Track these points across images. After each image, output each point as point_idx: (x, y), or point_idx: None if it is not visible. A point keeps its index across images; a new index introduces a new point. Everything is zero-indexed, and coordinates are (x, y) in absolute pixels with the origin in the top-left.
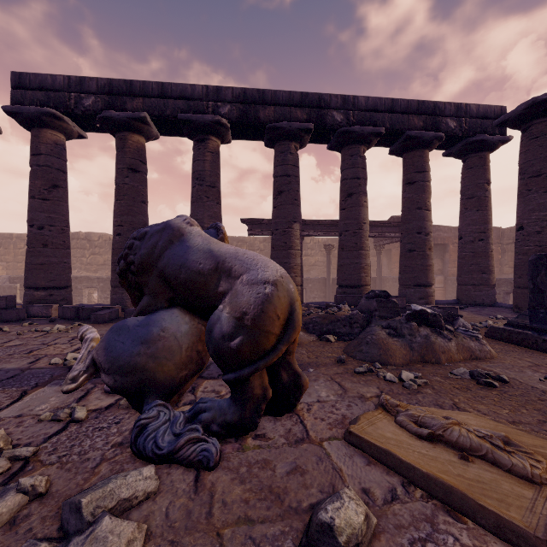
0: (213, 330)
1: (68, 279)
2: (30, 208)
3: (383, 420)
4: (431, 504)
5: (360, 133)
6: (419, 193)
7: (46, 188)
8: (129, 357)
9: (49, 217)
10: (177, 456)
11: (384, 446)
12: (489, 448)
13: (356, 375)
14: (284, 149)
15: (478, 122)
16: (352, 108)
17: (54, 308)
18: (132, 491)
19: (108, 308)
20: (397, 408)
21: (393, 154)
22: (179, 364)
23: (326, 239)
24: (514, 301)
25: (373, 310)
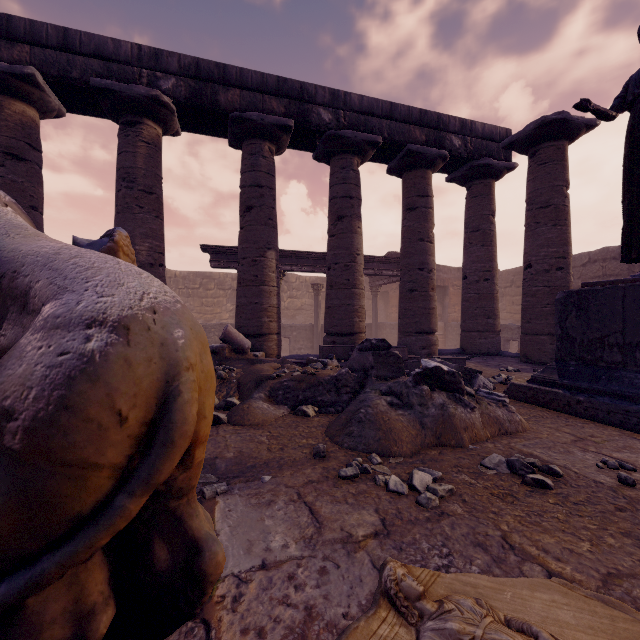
0: None
1: None
2: None
3: None
4: None
5: (353, 140)
6: (421, 221)
7: None
8: None
9: None
10: None
11: None
12: None
13: (342, 483)
14: (254, 149)
15: (483, 144)
16: (343, 108)
17: None
18: None
19: None
20: (419, 605)
21: (392, 173)
22: None
23: (315, 278)
24: (521, 349)
25: (369, 368)
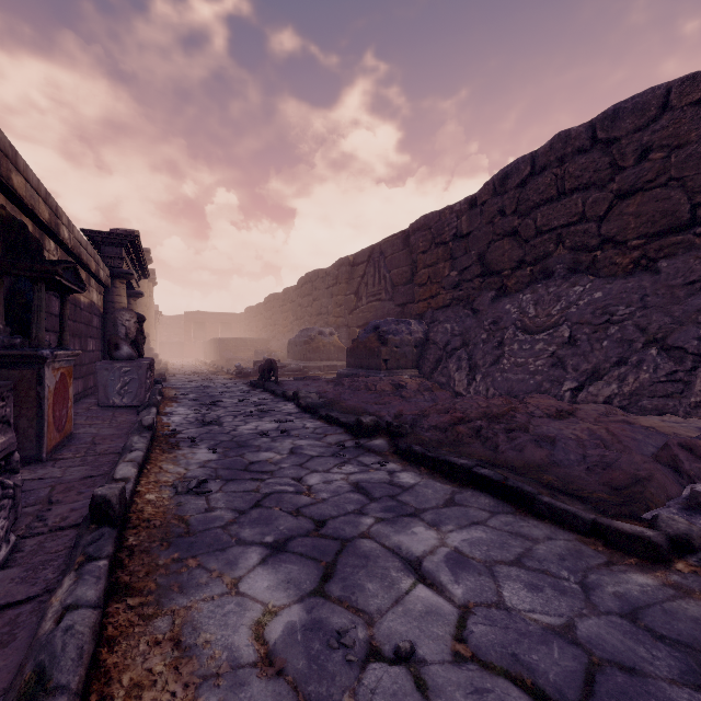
0: None
1: None
2: None
3: None
4: None
5: None
6: None
7: None
8: None
9: None
10: None
11: None
12: None
13: None
14: None
15: None
16: None
17: None
18: None
19: None
20: None
21: None
22: None
23: None
24: None
25: None
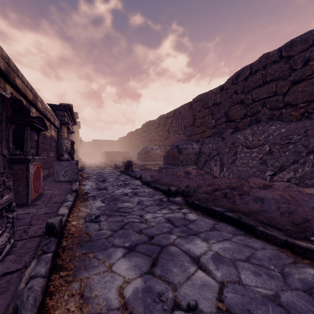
0: None
1: None
2: None
3: None
4: None
5: None
6: None
7: None
8: None
9: None
10: None
11: None
12: None
13: None
14: None
15: None
16: None
17: None
18: None
19: None
20: None
21: None
22: None
23: None
24: None
25: None
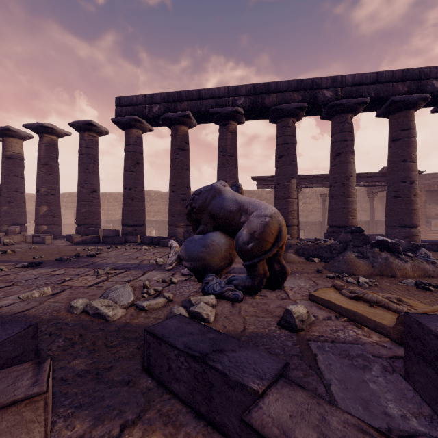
0: (238, 240)
1: (144, 220)
2: (124, 177)
3: (332, 292)
4: (348, 323)
5: (347, 105)
6: (403, 148)
7: (133, 165)
8: (197, 253)
9: (134, 182)
10: (223, 295)
11: (327, 299)
12: (386, 301)
13: (327, 278)
14: (284, 124)
15: None
16: (340, 86)
17: (138, 237)
18: (207, 301)
19: (168, 238)
20: (342, 287)
21: (380, 116)
22: (221, 258)
23: (323, 189)
24: None
25: (349, 241)
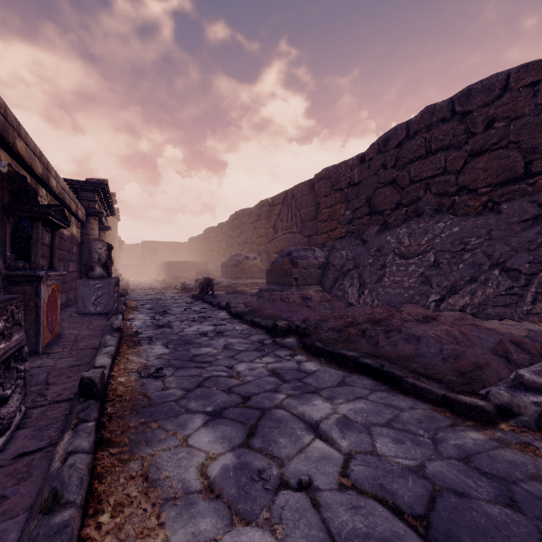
0: None
1: None
2: None
3: None
4: None
5: None
6: None
7: None
8: None
9: None
10: None
11: None
12: None
13: None
14: None
15: None
16: None
17: None
18: None
19: None
20: None
21: None
22: None
23: None
24: None
25: None
